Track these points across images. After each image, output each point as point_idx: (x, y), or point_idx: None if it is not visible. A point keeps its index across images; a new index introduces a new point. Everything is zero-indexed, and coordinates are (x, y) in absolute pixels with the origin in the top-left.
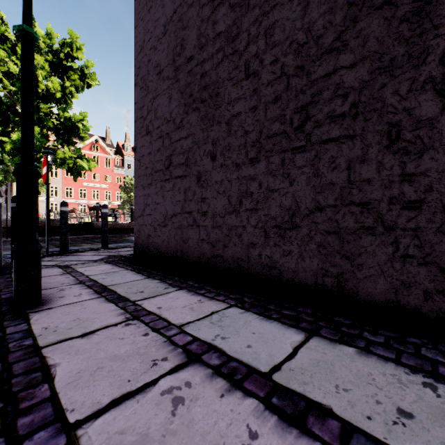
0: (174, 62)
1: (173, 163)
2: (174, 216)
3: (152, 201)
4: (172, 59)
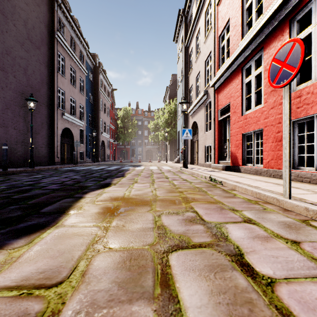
0: None
1: None
2: None
3: None
4: None
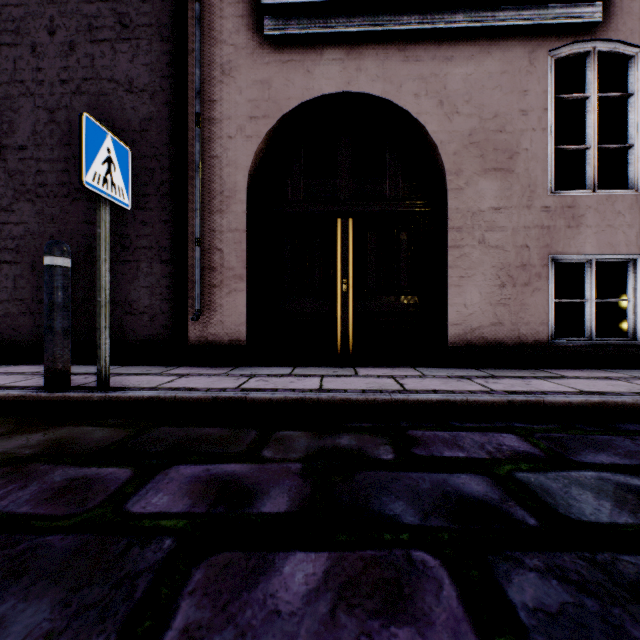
0: None
1: None
2: None
3: None
4: None
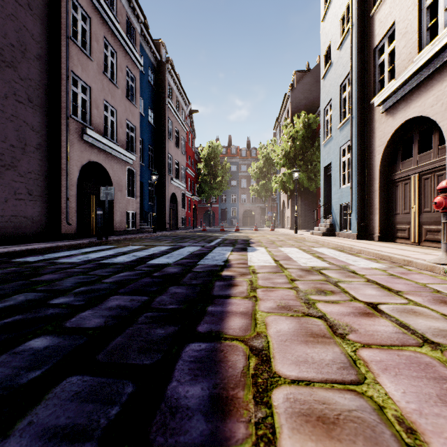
0: None
1: None
2: None
3: None
4: None
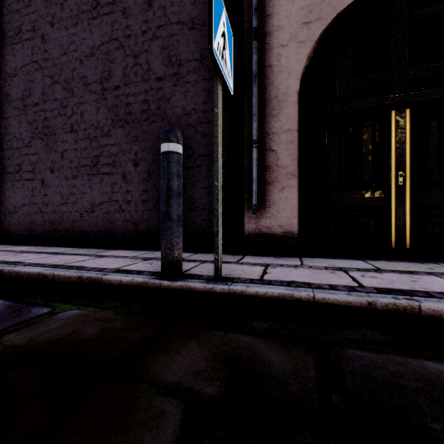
0: (23, 100)
1: (23, 169)
2: (23, 206)
3: (3, 194)
4: (22, 97)
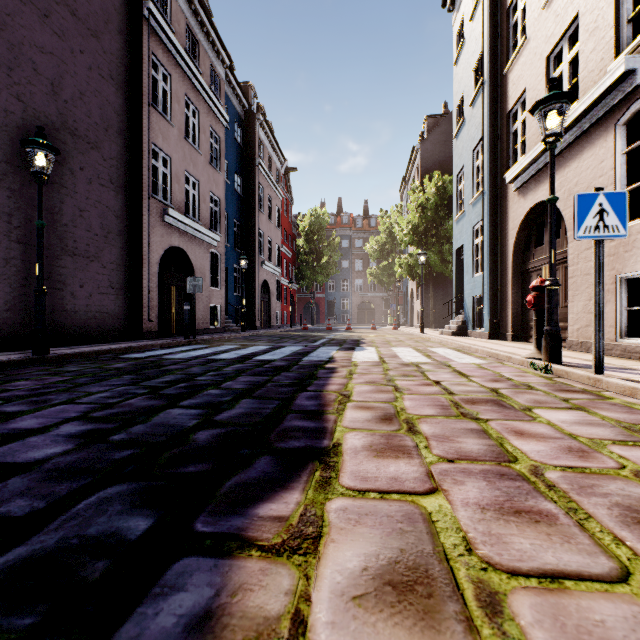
0: None
1: None
2: None
3: None
4: None
